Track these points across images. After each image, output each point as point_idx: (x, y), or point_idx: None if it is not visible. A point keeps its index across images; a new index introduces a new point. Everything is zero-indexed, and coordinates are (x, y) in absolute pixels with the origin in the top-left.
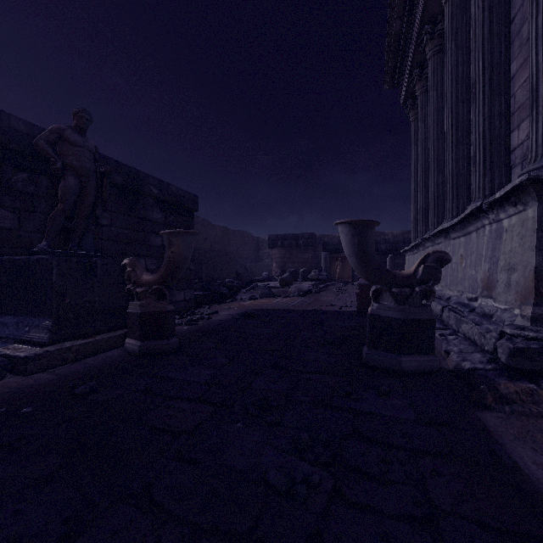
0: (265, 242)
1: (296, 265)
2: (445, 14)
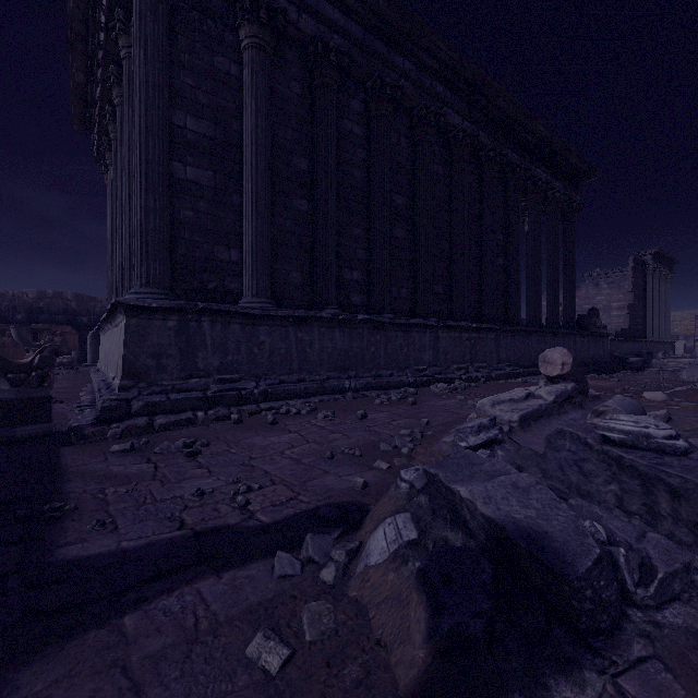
0: None
1: None
2: (117, 117)
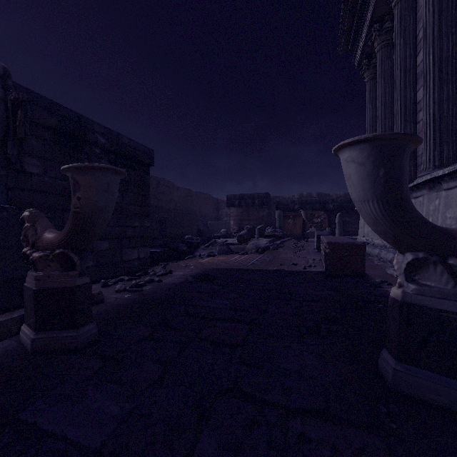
0: (224, 202)
1: (252, 223)
2: None
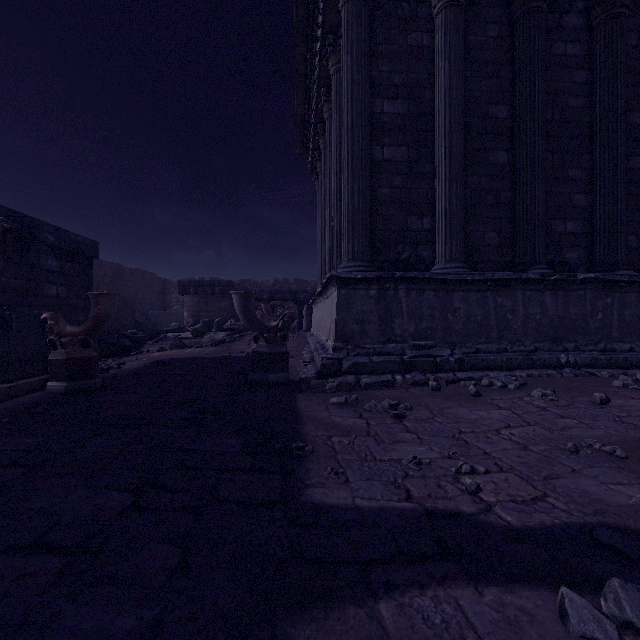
0: (174, 285)
1: (212, 315)
2: (326, 128)
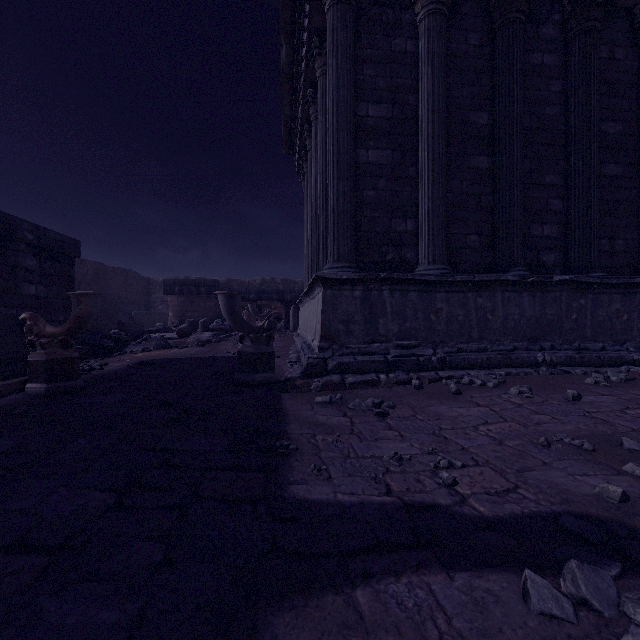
0: (159, 284)
1: (197, 315)
2: (313, 130)
